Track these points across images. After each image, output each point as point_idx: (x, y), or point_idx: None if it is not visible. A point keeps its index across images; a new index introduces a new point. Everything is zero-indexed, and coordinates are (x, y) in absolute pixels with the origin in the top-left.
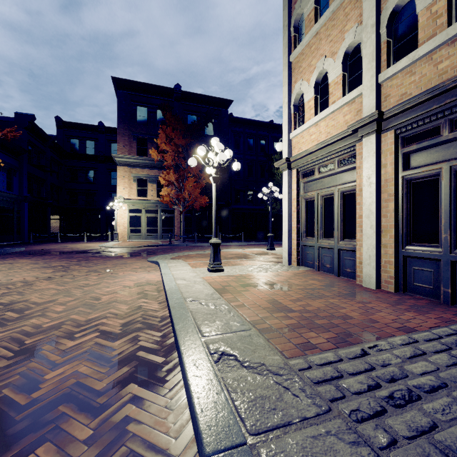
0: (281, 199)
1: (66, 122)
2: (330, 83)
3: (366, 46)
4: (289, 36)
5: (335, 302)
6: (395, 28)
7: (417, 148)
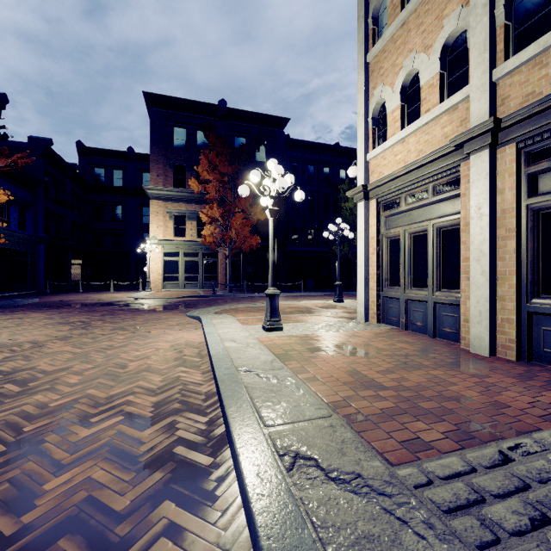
0: (349, 239)
1: (89, 148)
2: (422, 87)
3: (475, 33)
4: (366, 29)
5: (439, 375)
6: (515, 7)
7: (549, 166)
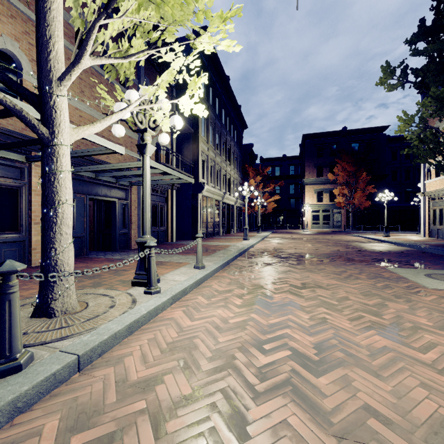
0: None
1: (265, 158)
2: None
3: None
4: None
5: (429, 241)
6: None
7: None
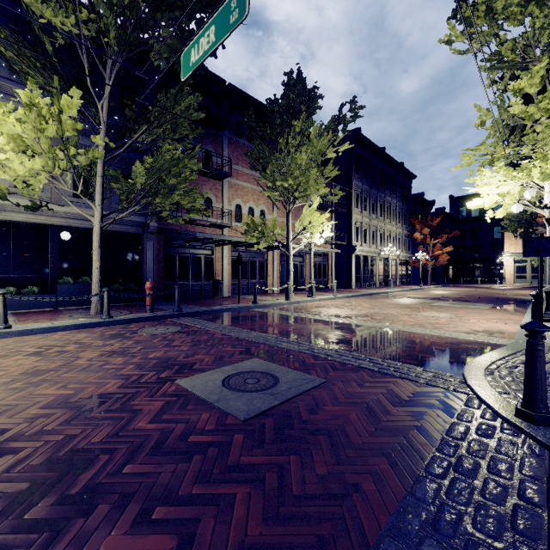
0: None
1: (456, 197)
2: None
3: None
4: None
5: None
6: None
7: None
